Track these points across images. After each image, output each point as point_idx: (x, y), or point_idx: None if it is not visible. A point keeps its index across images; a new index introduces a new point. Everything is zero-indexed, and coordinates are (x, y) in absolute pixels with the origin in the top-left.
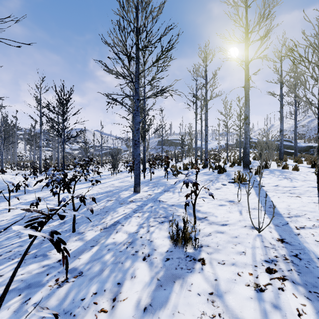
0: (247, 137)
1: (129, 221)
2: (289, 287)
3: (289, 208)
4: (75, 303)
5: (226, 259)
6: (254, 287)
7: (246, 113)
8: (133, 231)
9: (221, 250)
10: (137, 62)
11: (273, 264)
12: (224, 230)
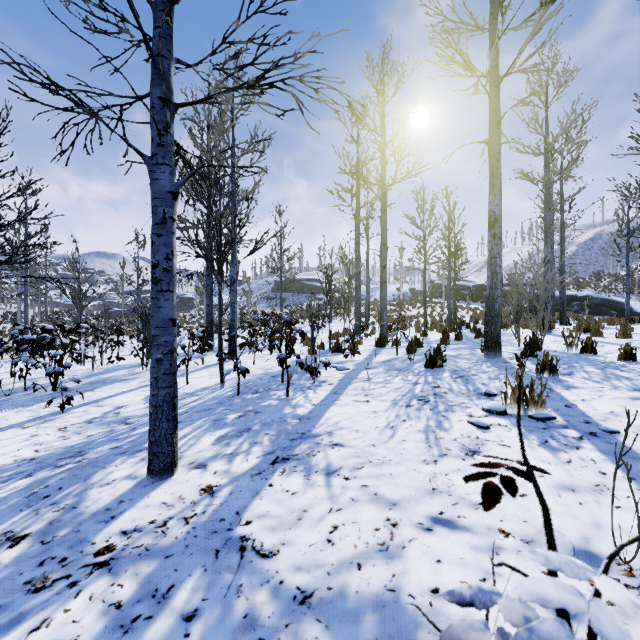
0: (496, 271)
1: None
2: None
3: None
4: None
5: None
6: None
7: (494, 210)
8: None
9: None
10: None
11: None
12: None
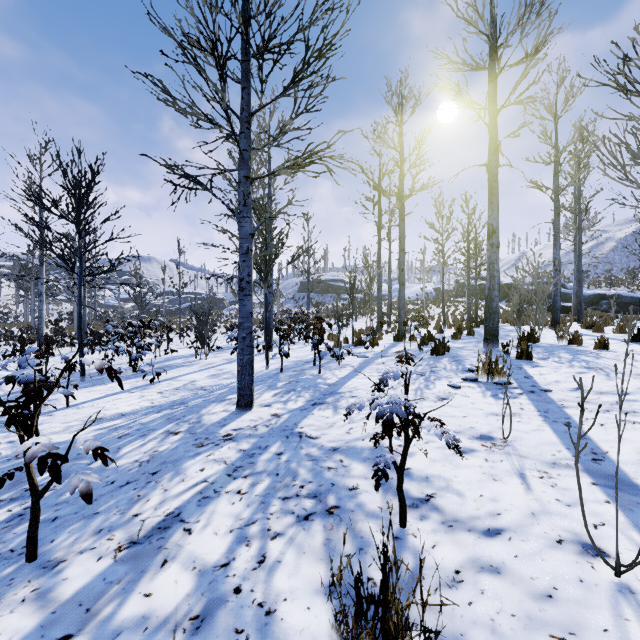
0: (494, 274)
1: (211, 513)
2: None
3: None
4: None
5: None
6: None
7: (492, 223)
8: (217, 557)
9: None
10: (246, 84)
11: None
12: (498, 558)
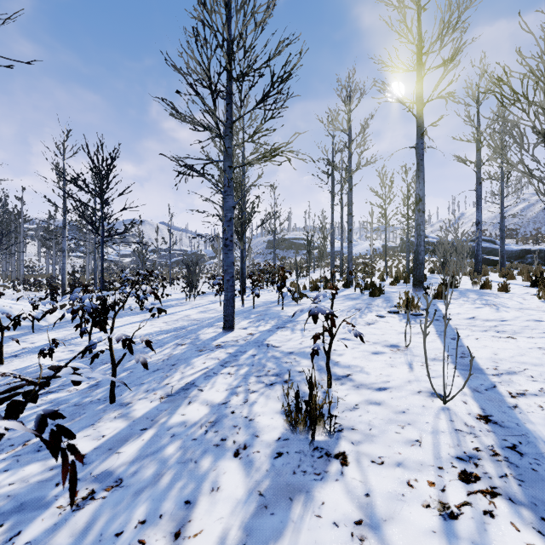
0: (420, 234)
1: (213, 382)
2: (504, 509)
3: (496, 358)
4: (103, 542)
5: (386, 455)
6: (439, 509)
7: (419, 193)
8: (219, 400)
9: (376, 437)
10: (229, 101)
11: (473, 464)
12: (381, 399)
